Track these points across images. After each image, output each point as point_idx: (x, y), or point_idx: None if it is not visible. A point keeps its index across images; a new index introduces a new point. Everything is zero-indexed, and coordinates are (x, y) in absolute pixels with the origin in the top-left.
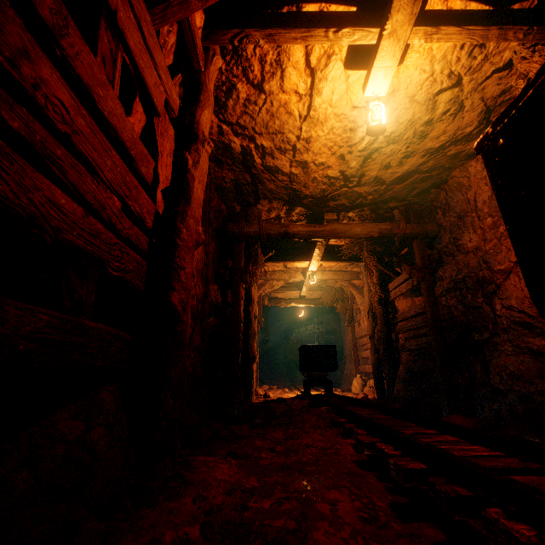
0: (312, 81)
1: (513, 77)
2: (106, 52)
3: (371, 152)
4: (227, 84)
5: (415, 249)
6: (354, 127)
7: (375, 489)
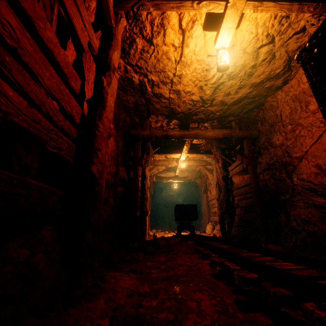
0: (183, 38)
1: (305, 38)
2: (45, 0)
3: (219, 85)
4: (130, 39)
5: (244, 146)
6: (209, 68)
7: (224, 291)
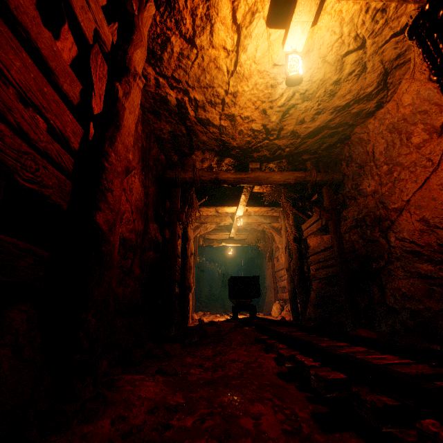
0: (238, 37)
1: (407, 42)
2: None
3: (289, 108)
4: (162, 37)
5: (324, 194)
6: (275, 84)
7: (296, 399)
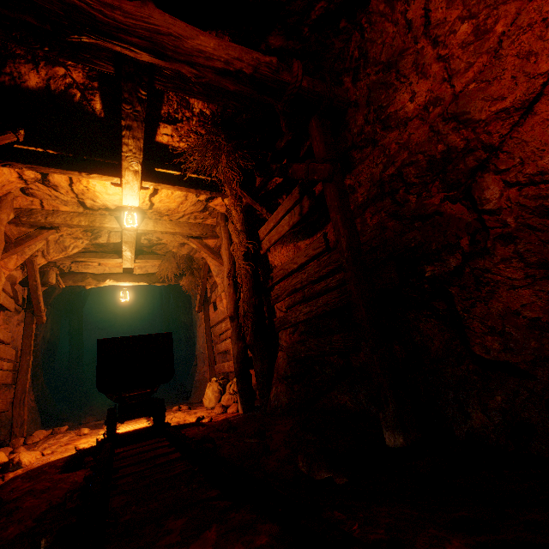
0: None
1: None
2: None
3: None
4: None
5: (313, 133)
6: None
7: None
